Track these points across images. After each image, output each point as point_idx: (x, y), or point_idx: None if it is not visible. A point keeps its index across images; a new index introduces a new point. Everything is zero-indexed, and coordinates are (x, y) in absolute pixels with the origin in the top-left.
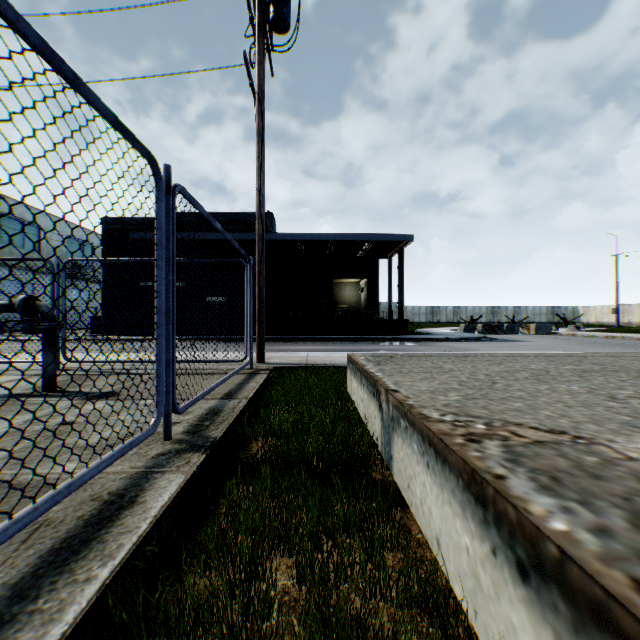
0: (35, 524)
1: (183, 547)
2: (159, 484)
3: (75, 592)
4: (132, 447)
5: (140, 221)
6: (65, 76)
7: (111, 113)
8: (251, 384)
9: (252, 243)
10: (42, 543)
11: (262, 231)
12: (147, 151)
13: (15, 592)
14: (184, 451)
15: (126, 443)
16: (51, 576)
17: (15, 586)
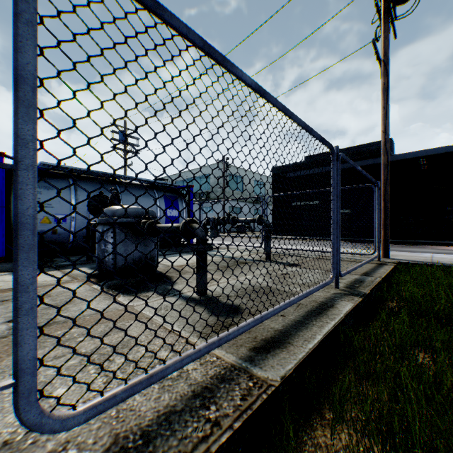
0: (297, 303)
1: (361, 329)
2: (341, 304)
3: (324, 324)
4: (325, 285)
5: (292, 166)
6: (308, 131)
7: (319, 136)
8: (380, 270)
9: (372, 166)
10: (303, 309)
11: (386, 161)
12: (330, 144)
13: (304, 318)
14: (348, 294)
15: (323, 283)
16: (313, 318)
17: (302, 317)
